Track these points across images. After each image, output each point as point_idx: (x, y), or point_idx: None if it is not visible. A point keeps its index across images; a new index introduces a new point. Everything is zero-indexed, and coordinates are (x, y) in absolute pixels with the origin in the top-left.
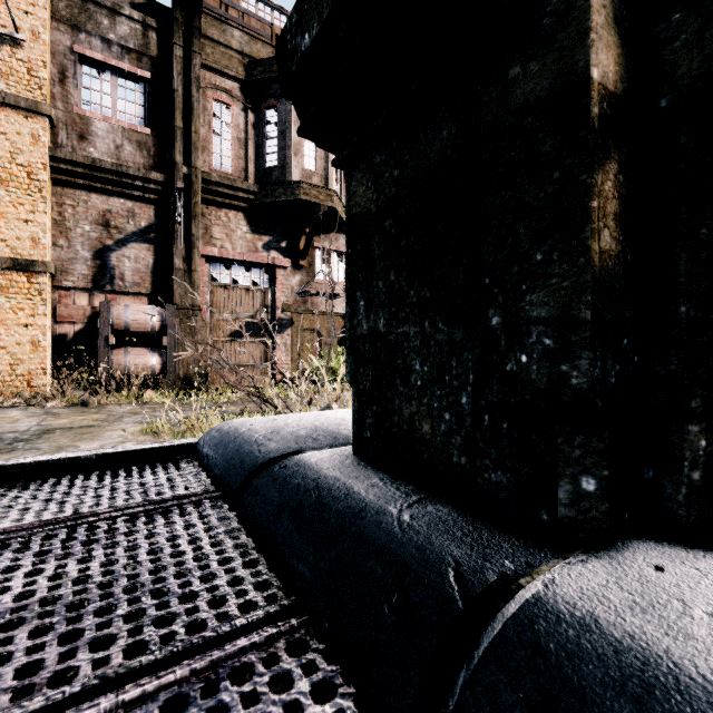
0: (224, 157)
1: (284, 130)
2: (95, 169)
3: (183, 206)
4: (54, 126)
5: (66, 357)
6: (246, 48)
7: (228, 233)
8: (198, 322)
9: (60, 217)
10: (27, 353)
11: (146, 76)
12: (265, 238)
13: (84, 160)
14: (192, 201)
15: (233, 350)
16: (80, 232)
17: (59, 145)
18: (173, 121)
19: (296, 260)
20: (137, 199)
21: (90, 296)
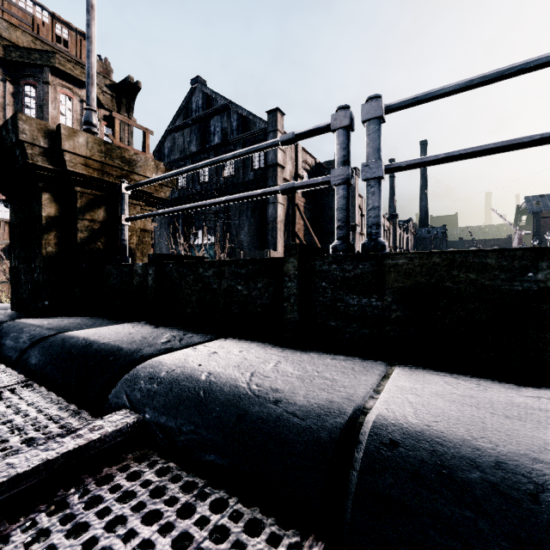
0: None
1: (42, 105)
2: None
3: None
4: None
5: None
6: (5, 33)
7: None
8: None
9: None
10: None
11: None
12: None
13: None
14: None
15: None
16: None
17: None
18: None
19: None
20: None
21: None
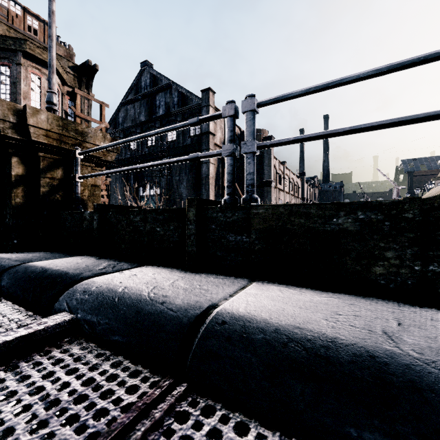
0: None
1: (15, 82)
2: None
3: None
4: None
5: None
6: None
7: None
8: None
9: None
10: None
11: None
12: None
13: None
14: None
15: None
16: None
17: None
18: None
19: None
20: None
21: None
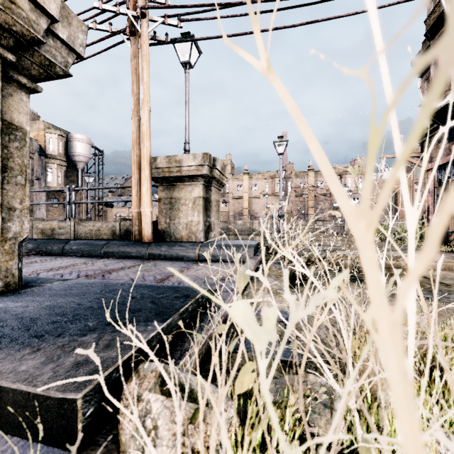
0: None
1: None
2: None
3: None
4: None
5: None
6: None
7: None
8: None
9: None
10: None
11: None
12: None
13: None
14: None
15: None
16: None
17: None
18: None
19: None
20: None
21: None
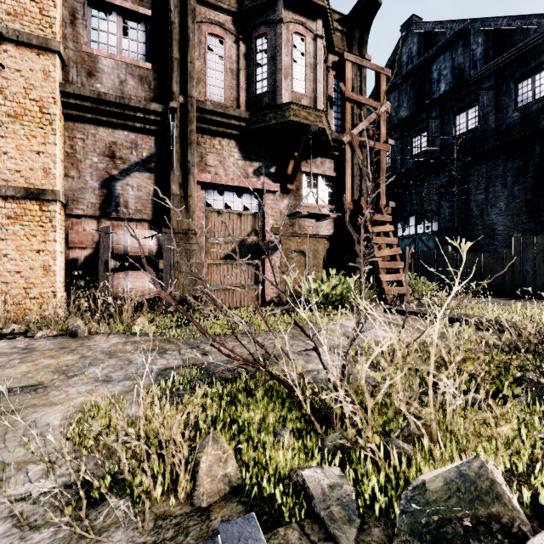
0: (217, 88)
1: (274, 55)
2: (101, 103)
3: (179, 135)
4: (65, 64)
5: (77, 279)
6: None
7: (222, 160)
8: (193, 246)
9: (72, 150)
10: (39, 277)
11: (147, 13)
12: (255, 165)
13: (90, 94)
14: (187, 128)
15: (226, 272)
16: (89, 163)
17: (70, 82)
18: (170, 53)
19: (284, 184)
20: (139, 131)
21: (98, 223)
